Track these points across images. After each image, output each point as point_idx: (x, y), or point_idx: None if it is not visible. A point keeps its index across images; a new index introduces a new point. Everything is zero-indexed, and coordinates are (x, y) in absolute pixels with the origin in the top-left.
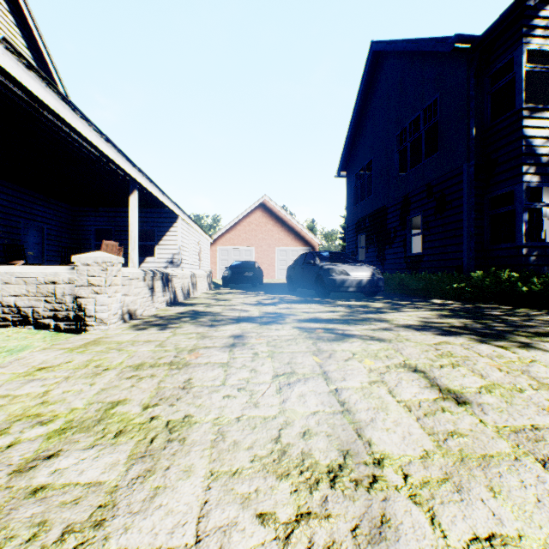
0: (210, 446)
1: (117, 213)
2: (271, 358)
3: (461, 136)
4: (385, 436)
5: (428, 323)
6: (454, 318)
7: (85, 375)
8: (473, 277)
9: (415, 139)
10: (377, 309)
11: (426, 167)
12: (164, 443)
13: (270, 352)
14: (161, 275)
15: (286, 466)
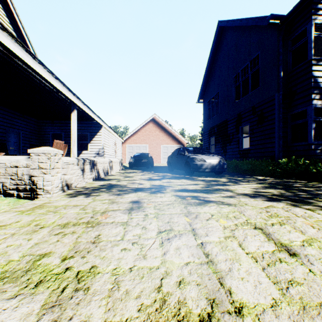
0: (107, 295)
1: (65, 124)
2: (156, 218)
3: (274, 77)
4: (241, 285)
5: (257, 192)
6: (272, 189)
7: (26, 232)
8: (282, 163)
9: (244, 80)
10: (224, 182)
11: (252, 96)
12: (71, 293)
13: (156, 213)
14: (89, 162)
15: (166, 315)
